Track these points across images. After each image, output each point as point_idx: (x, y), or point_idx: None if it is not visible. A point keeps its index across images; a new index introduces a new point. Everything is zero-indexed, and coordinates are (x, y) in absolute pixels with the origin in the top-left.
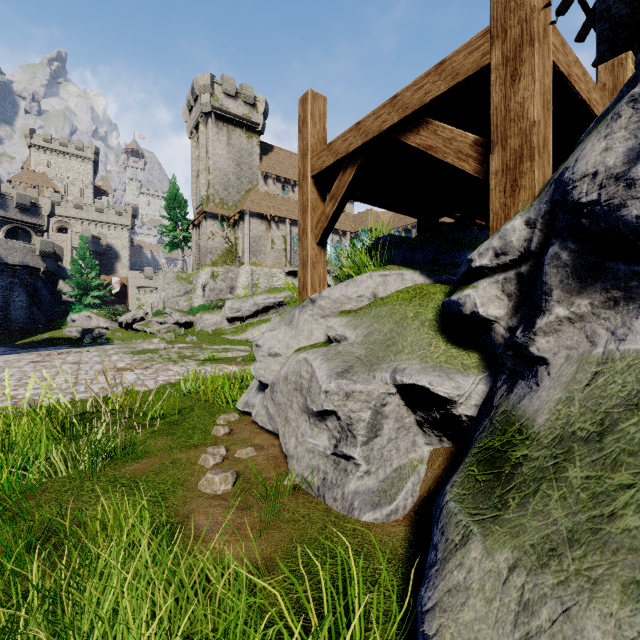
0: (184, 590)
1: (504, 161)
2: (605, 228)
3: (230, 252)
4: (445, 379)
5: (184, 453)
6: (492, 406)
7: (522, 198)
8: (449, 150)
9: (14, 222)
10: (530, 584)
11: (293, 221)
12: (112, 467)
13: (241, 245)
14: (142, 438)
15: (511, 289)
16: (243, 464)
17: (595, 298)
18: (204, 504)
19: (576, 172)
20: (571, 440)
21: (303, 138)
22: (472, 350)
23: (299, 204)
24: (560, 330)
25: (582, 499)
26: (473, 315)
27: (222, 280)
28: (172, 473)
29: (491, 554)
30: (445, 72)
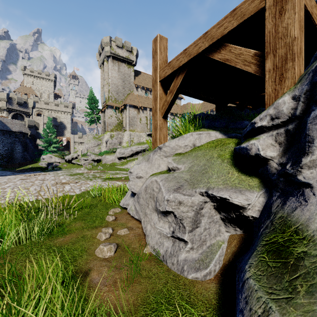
0: None
1: (274, 63)
2: None
3: (119, 125)
4: (239, 194)
5: (89, 231)
6: (271, 212)
7: (286, 85)
8: (238, 60)
9: (16, 111)
10: None
11: (150, 109)
12: (50, 239)
13: (125, 121)
14: (68, 222)
15: (281, 140)
16: (121, 239)
17: None
18: (97, 264)
19: None
20: None
21: (155, 61)
22: (254, 176)
23: (153, 96)
24: None
25: None
26: (256, 155)
27: (115, 138)
28: (81, 244)
29: None
30: (236, 15)
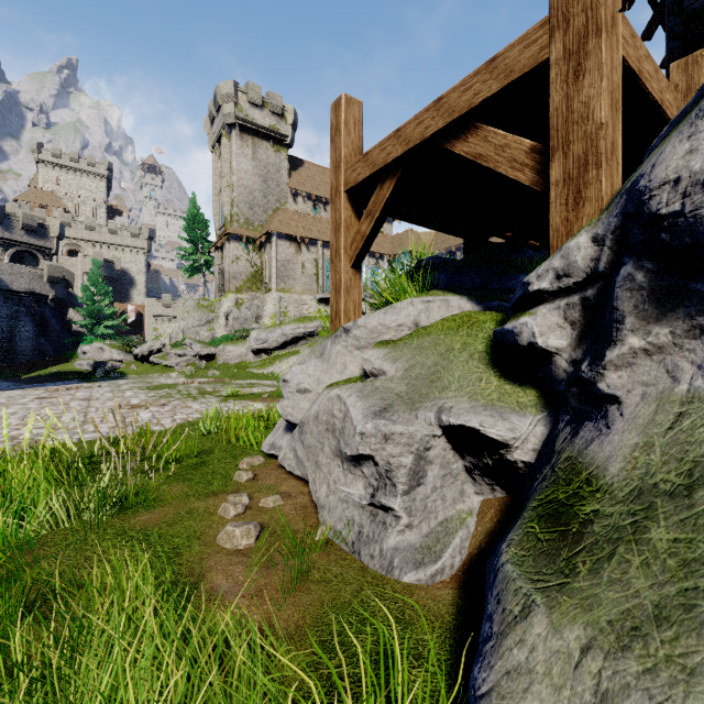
0: (196, 667)
1: (566, 170)
2: (690, 244)
3: (256, 277)
4: (498, 419)
5: (202, 502)
6: (553, 451)
7: (587, 212)
8: (502, 158)
9: (20, 245)
10: (609, 671)
11: (325, 243)
12: (121, 517)
13: (268, 269)
14: (155, 484)
15: (575, 316)
16: (268, 514)
17: (677, 326)
18: (223, 561)
19: (654, 179)
20: (652, 494)
21: (336, 148)
22: (529, 386)
23: (331, 222)
24: (634, 363)
25: (670, 567)
26: (530, 346)
27: (247, 308)
28: (188, 525)
29: (559, 631)
30: (497, 70)
